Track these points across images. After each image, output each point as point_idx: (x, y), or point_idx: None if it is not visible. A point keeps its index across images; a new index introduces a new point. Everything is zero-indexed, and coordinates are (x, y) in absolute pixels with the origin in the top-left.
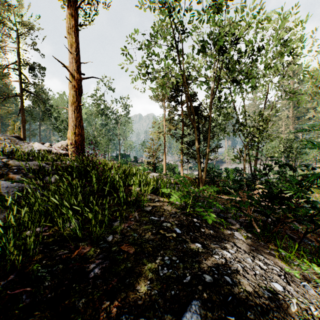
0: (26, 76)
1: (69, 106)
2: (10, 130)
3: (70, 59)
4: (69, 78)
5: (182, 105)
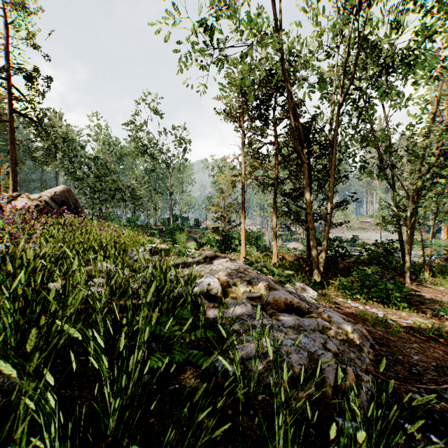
0: (19, 90)
1: None
2: None
3: None
4: None
5: (275, 125)
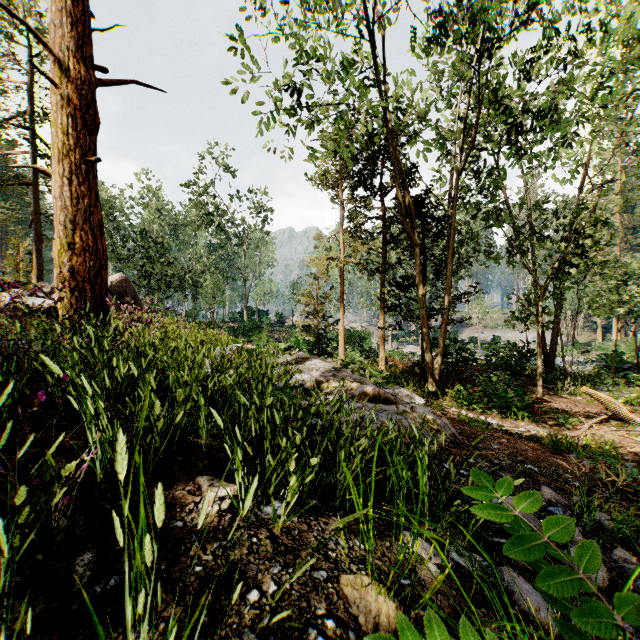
0: (44, 142)
1: (53, 161)
2: (9, 258)
3: (55, 16)
4: (53, 74)
5: (382, 195)
